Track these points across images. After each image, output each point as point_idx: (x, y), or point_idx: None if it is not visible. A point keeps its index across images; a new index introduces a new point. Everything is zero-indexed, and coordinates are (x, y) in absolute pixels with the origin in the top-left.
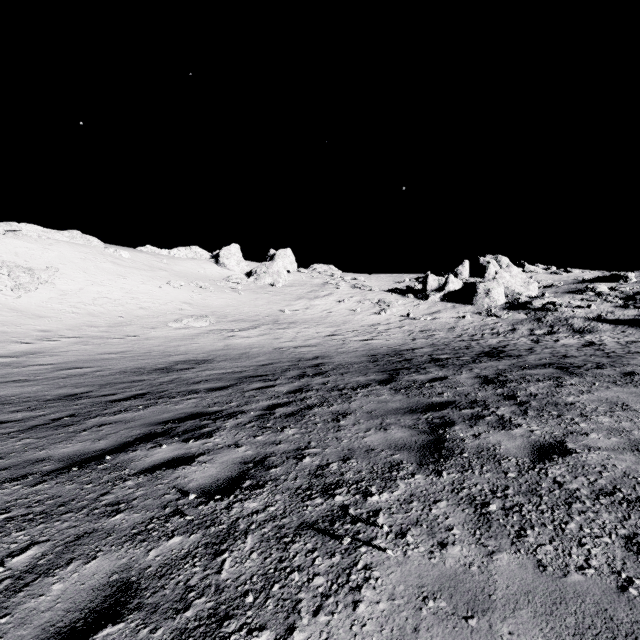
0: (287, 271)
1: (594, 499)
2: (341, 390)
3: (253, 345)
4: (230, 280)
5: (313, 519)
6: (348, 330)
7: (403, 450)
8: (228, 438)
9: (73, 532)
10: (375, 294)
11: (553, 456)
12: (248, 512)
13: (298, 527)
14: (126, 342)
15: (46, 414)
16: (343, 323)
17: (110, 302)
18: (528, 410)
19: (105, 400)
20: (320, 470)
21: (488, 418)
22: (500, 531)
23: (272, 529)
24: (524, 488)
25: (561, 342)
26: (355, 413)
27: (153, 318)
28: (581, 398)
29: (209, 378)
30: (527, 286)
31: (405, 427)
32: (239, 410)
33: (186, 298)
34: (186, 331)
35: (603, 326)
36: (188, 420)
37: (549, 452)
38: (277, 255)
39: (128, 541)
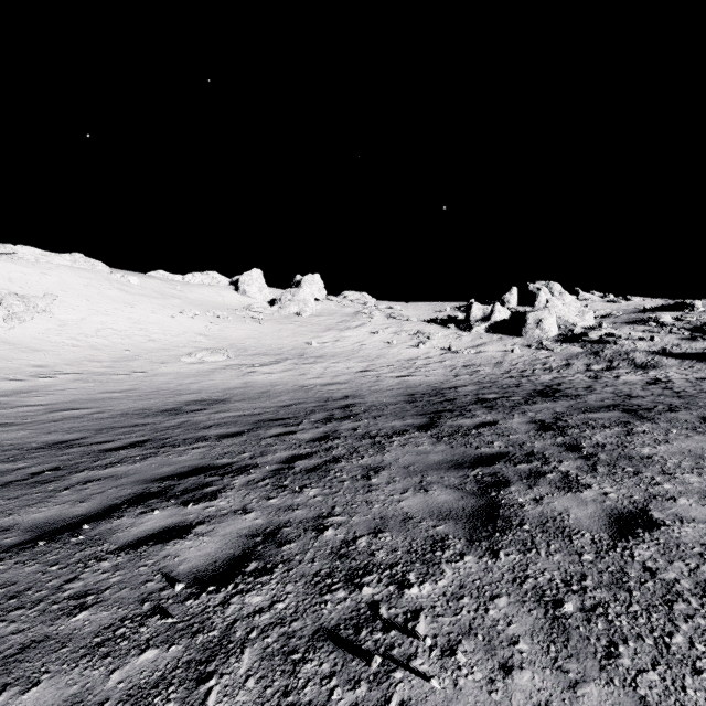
0: (315, 299)
1: (701, 596)
2: (373, 438)
3: (275, 382)
4: (251, 309)
5: (333, 623)
6: (383, 365)
7: (448, 519)
8: (235, 501)
9: (18, 640)
10: (413, 325)
11: (637, 530)
12: (249, 611)
13: (312, 636)
14: (132, 379)
15: (26, 467)
16: (377, 357)
17: (115, 334)
18: (597, 465)
19: (98, 449)
20: (345, 547)
21: (550, 476)
22: (583, 647)
23: (278, 639)
24: (606, 578)
25: (622, 379)
26: (389, 468)
27: (164, 352)
28: (659, 450)
29: (222, 422)
30: (582, 316)
31: (450, 487)
32: (252, 463)
33: (201, 329)
34: (200, 366)
35: (668, 361)
36: (191, 476)
37: (631, 524)
38: (304, 281)
39: (86, 656)
